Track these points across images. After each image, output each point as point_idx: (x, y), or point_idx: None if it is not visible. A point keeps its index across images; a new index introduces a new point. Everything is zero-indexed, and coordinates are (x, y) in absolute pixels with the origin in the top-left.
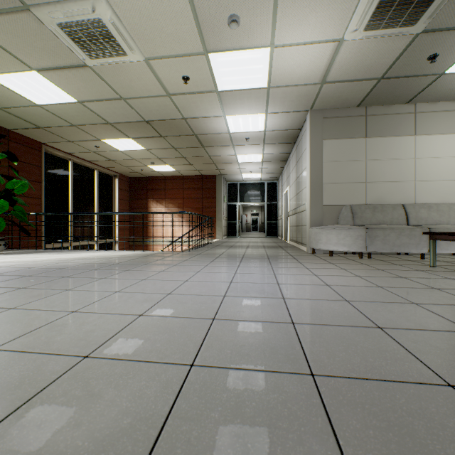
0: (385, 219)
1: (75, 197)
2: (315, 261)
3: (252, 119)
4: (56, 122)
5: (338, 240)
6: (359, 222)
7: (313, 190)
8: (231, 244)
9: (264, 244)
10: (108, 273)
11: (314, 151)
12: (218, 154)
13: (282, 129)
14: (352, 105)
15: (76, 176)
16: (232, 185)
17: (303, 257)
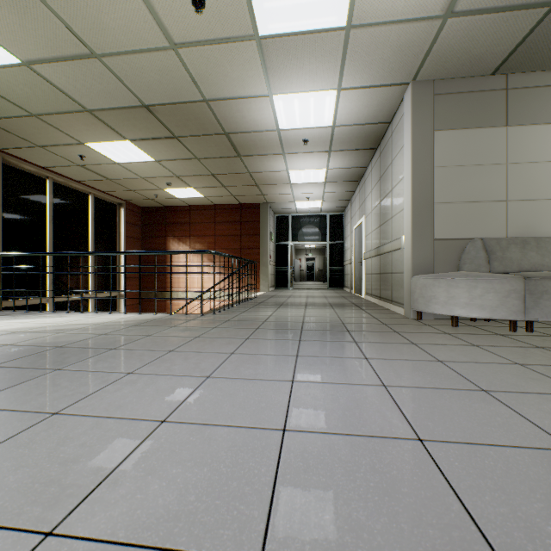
0: (545, 261)
1: (57, 232)
2: (438, 338)
3: (315, 101)
4: (3, 109)
5: (470, 299)
6: (499, 268)
7: (418, 215)
8: (281, 301)
9: (330, 301)
10: (0, 381)
11: (419, 150)
12: (262, 169)
13: (361, 122)
14: (484, 71)
15: (58, 202)
16: (282, 219)
17: (409, 329)
